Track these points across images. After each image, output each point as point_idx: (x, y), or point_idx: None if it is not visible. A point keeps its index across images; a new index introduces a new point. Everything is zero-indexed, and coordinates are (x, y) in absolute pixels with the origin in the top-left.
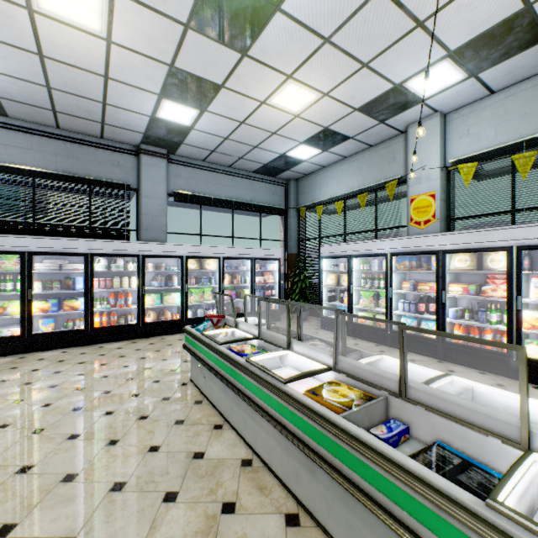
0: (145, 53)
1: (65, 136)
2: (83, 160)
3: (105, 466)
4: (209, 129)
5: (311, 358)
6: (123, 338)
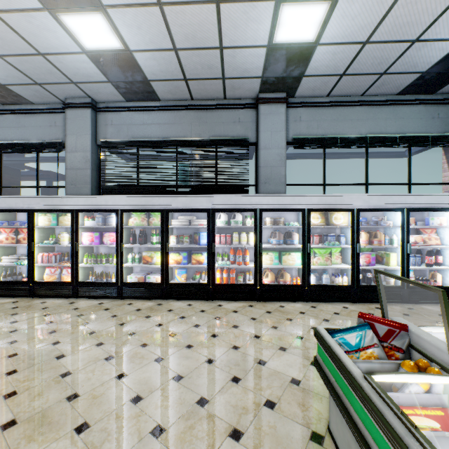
0: None
1: (196, 105)
2: (210, 124)
3: None
4: (341, 34)
5: None
6: (240, 297)
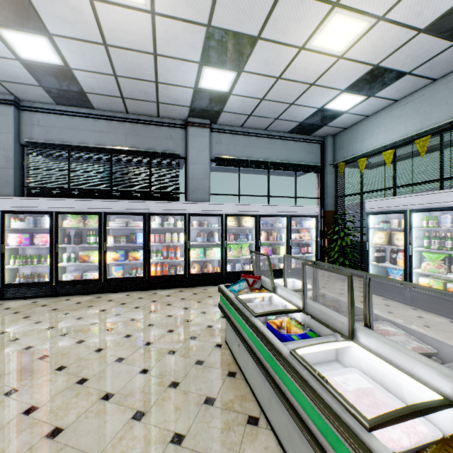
0: (184, 17)
1: (132, 119)
2: (145, 137)
3: (123, 452)
4: (246, 91)
5: (396, 364)
6: (172, 286)
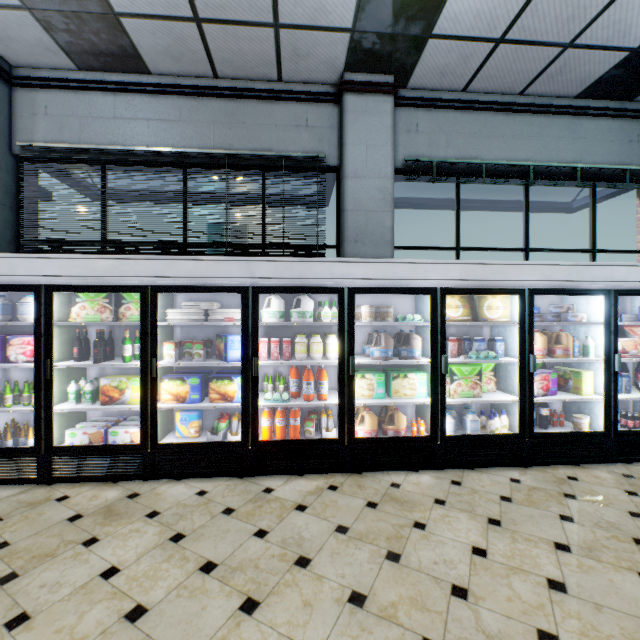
0: None
1: (224, 88)
2: (252, 127)
3: None
4: None
5: None
6: (310, 467)
